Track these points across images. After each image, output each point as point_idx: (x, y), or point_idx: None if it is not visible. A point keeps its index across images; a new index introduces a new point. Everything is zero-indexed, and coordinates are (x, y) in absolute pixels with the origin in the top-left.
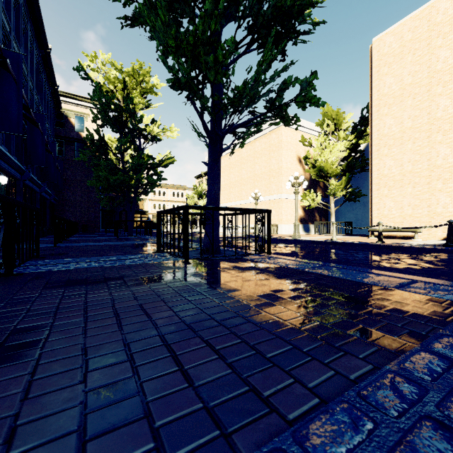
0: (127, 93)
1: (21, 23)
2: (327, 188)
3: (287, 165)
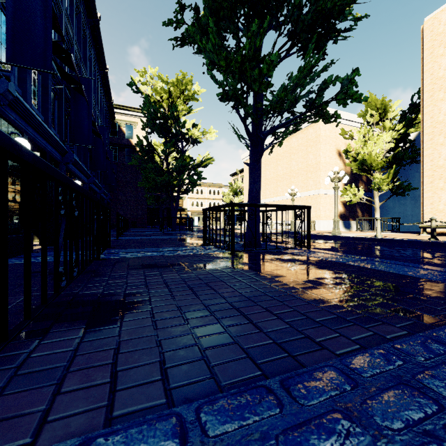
0: (172, 102)
1: (87, 51)
2: (370, 182)
3: (326, 159)
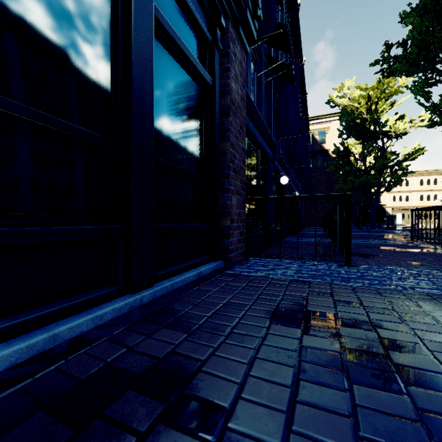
0: (370, 104)
1: None
2: None
3: None
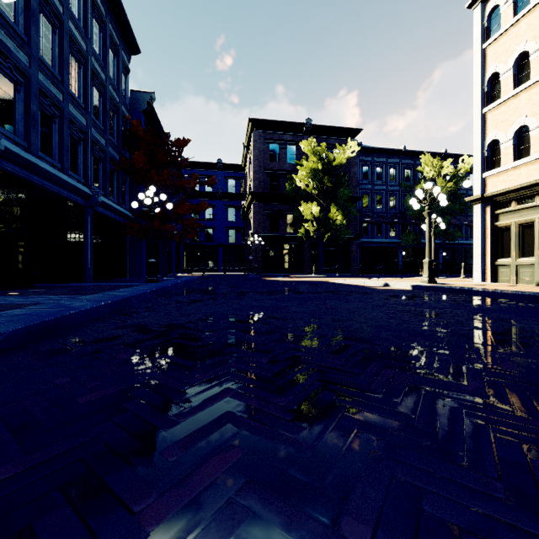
0: None
1: None
2: None
3: None
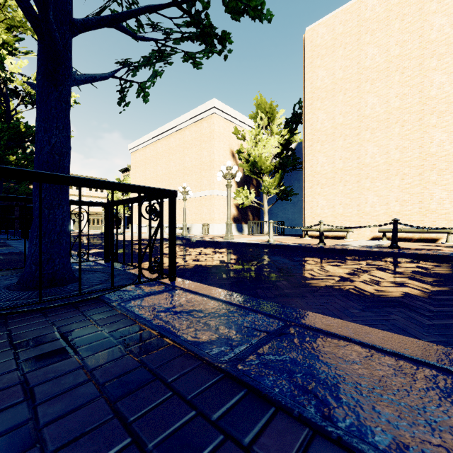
0: None
1: None
2: (260, 187)
3: (220, 158)
